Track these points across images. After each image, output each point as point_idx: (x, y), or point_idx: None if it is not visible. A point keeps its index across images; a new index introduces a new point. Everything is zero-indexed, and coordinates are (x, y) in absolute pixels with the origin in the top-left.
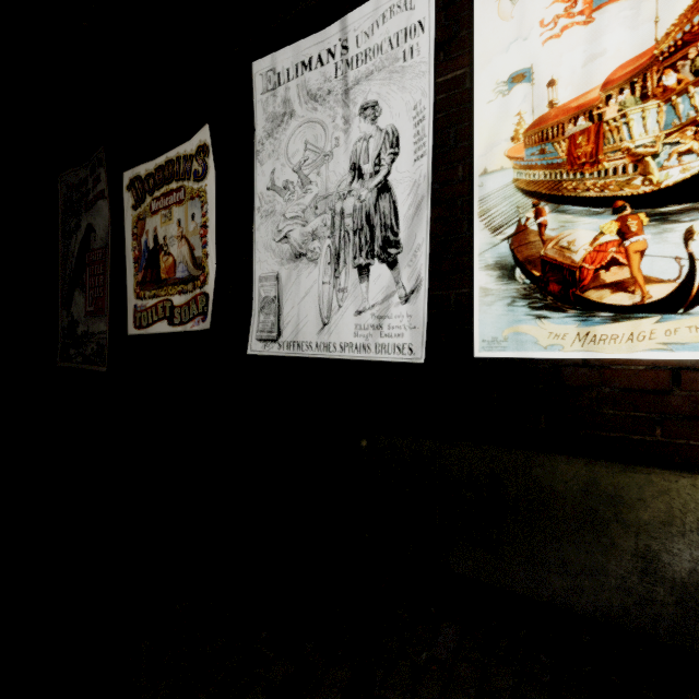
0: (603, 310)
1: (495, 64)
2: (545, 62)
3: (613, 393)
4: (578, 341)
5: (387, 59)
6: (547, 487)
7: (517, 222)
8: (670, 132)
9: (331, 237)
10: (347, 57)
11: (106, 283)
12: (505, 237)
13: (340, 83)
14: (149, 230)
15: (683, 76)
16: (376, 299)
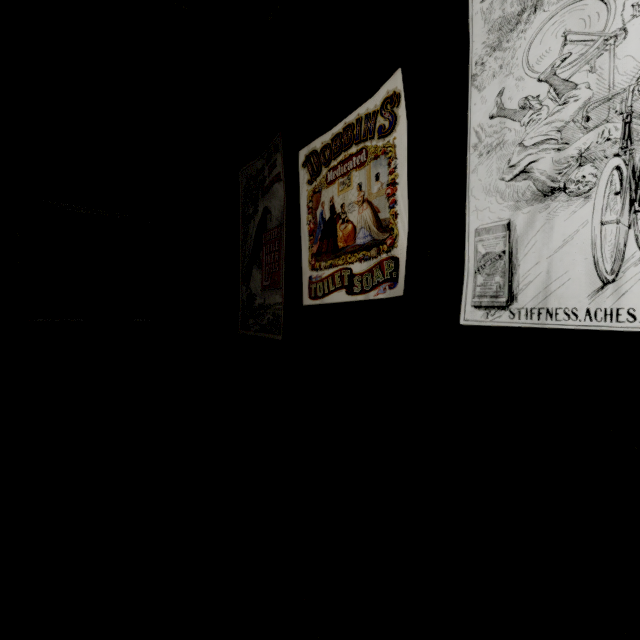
0: None
1: None
2: None
3: None
4: None
5: None
6: None
7: None
8: None
9: (622, 154)
10: None
11: (281, 258)
12: None
13: None
14: (324, 202)
15: None
16: None
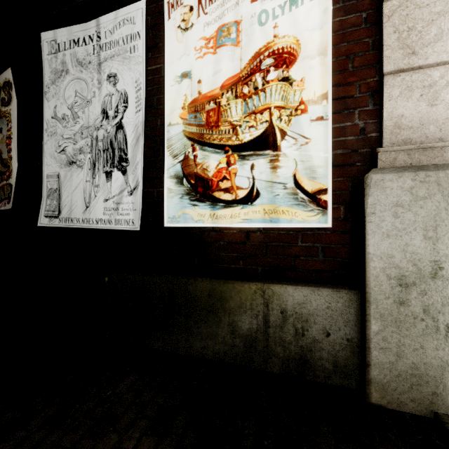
0: (221, 202)
1: (175, 66)
2: (197, 70)
3: (225, 244)
4: (210, 218)
5: (121, 50)
6: (194, 295)
7: (184, 153)
8: (246, 116)
9: (91, 153)
10: (100, 43)
11: None
12: (179, 161)
13: (96, 58)
14: None
15: (250, 89)
16: (115, 192)
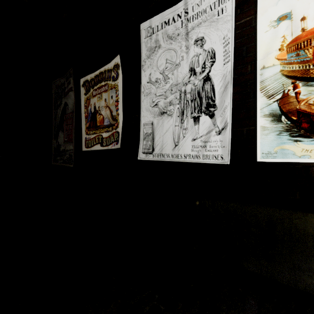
0: None
1: (269, 12)
2: (299, 8)
3: None
4: None
5: (208, 16)
6: (302, 230)
7: (282, 92)
8: None
9: (179, 104)
10: (187, 17)
11: (73, 128)
12: (275, 100)
13: (184, 30)
14: (91, 104)
15: None
16: (203, 133)
